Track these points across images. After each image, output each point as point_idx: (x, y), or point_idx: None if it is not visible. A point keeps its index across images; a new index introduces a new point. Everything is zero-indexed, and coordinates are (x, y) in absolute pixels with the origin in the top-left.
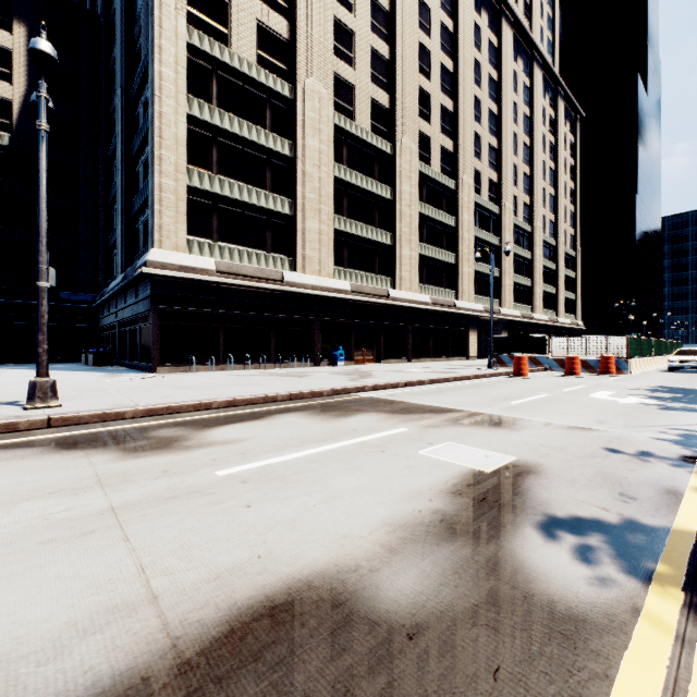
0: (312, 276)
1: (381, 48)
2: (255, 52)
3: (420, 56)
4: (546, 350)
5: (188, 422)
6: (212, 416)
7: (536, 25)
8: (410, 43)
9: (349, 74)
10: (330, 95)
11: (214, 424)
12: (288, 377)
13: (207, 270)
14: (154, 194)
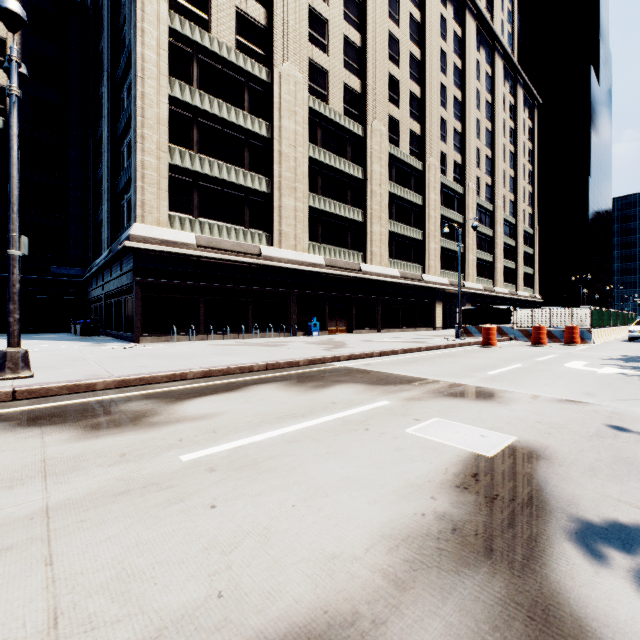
0: (288, 250)
1: (353, 36)
2: (234, 38)
3: (390, 44)
4: (511, 320)
5: (161, 393)
6: (187, 387)
7: (497, 18)
8: (380, 31)
9: (322, 60)
10: (305, 79)
11: (186, 396)
12: (264, 346)
13: (188, 244)
14: (136, 171)
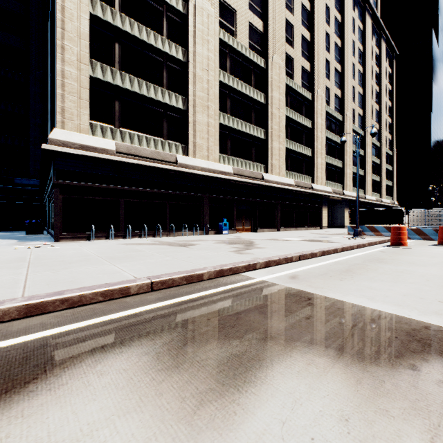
0: (201, 160)
1: None
2: None
3: None
4: (403, 221)
5: None
6: None
7: None
8: None
9: (231, 0)
10: (216, 13)
11: None
12: (173, 246)
13: (107, 150)
14: (56, 79)
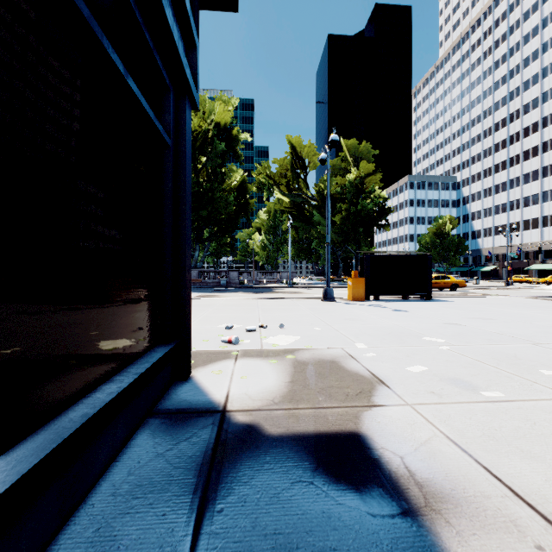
0: None
1: None
2: None
3: None
4: None
5: None
6: None
7: None
8: None
9: None
10: None
11: None
12: None
13: None
14: None
